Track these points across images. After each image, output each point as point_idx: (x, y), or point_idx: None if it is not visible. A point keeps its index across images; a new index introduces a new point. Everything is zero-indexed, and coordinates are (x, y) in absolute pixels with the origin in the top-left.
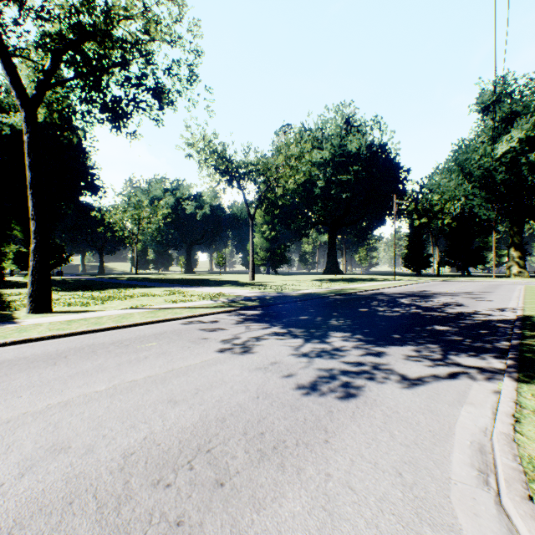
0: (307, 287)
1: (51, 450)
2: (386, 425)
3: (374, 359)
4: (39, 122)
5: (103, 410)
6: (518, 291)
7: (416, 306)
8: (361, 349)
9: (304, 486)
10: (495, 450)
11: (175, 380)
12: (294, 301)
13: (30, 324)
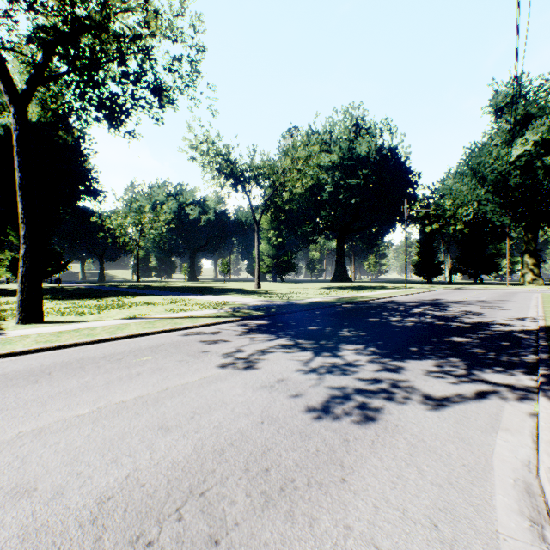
0: (315, 295)
1: (12, 494)
2: (412, 458)
3: (392, 375)
4: (34, 122)
5: (82, 439)
6: (535, 299)
7: (431, 315)
8: (376, 364)
9: (319, 545)
10: (546, 493)
11: (169, 401)
12: (302, 310)
13: (16, 336)
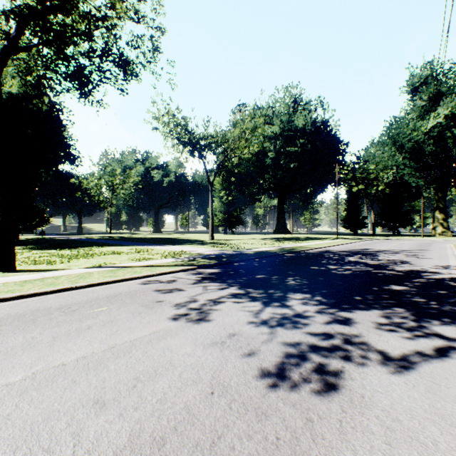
0: (260, 245)
1: None
2: (393, 450)
3: (343, 328)
4: (17, 95)
5: None
6: (450, 249)
7: (365, 264)
8: (326, 315)
9: None
10: None
11: (113, 364)
12: (250, 259)
13: None
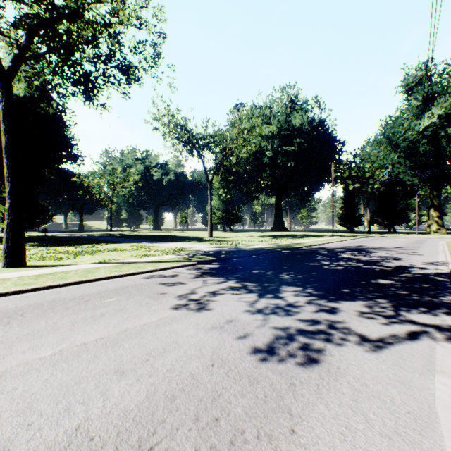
0: (258, 242)
1: None
2: (358, 405)
3: (329, 315)
4: (23, 97)
5: (39, 384)
6: (442, 246)
7: (357, 260)
8: (314, 305)
9: None
10: None
11: (127, 343)
12: (247, 255)
13: None
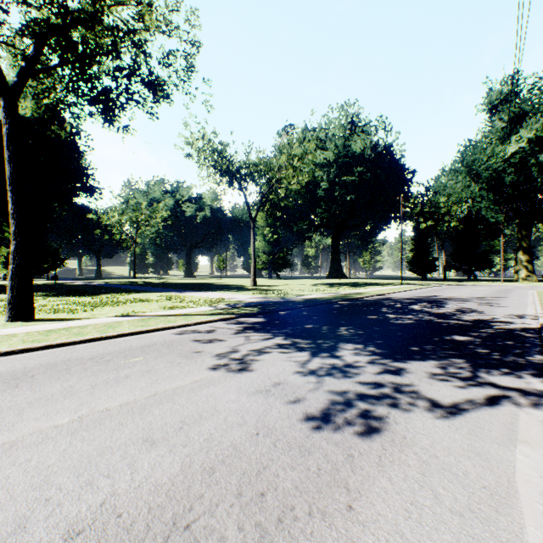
0: (310, 291)
1: None
2: (425, 478)
3: (394, 378)
4: (29, 118)
5: (57, 455)
6: (531, 296)
7: (429, 313)
8: (377, 365)
9: None
10: None
11: (157, 409)
12: (298, 307)
13: (3, 335)
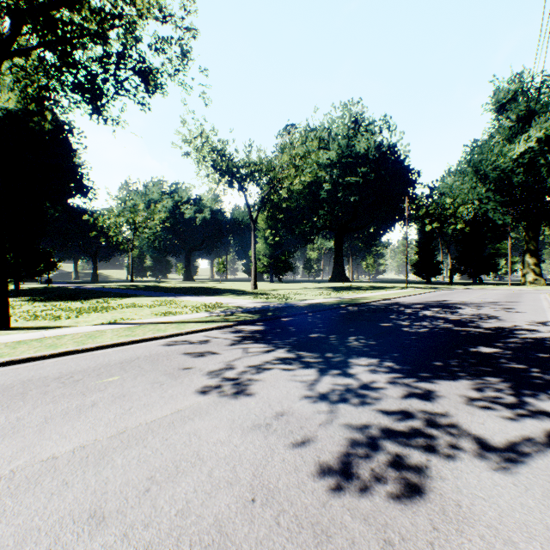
0: (314, 296)
1: None
2: None
3: (424, 404)
4: (16, 112)
5: None
6: (545, 300)
7: (444, 319)
8: (400, 387)
9: None
10: None
11: (120, 457)
12: (302, 313)
13: None
